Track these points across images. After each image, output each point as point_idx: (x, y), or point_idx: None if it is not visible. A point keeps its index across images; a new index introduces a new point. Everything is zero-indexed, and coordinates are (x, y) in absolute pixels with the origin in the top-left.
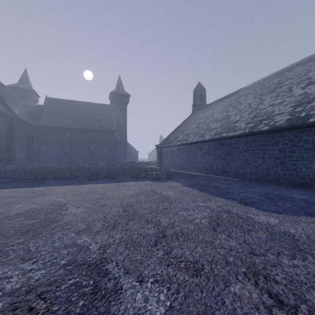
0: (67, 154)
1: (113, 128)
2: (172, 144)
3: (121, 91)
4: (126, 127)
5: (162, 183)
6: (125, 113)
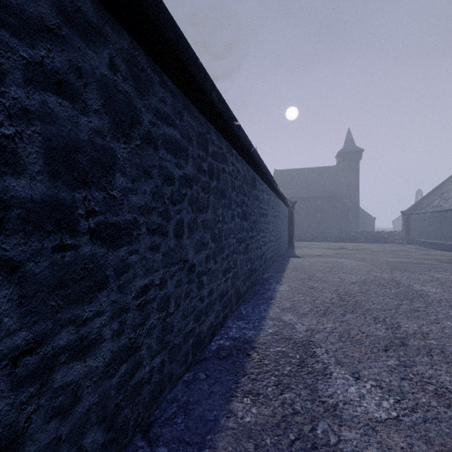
0: (295, 223)
1: (342, 193)
2: (423, 211)
3: (351, 148)
4: (357, 189)
5: (400, 245)
6: (356, 173)
